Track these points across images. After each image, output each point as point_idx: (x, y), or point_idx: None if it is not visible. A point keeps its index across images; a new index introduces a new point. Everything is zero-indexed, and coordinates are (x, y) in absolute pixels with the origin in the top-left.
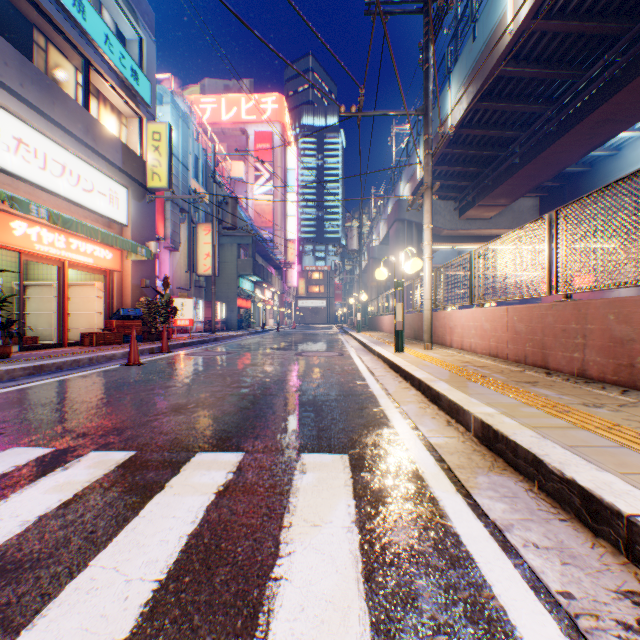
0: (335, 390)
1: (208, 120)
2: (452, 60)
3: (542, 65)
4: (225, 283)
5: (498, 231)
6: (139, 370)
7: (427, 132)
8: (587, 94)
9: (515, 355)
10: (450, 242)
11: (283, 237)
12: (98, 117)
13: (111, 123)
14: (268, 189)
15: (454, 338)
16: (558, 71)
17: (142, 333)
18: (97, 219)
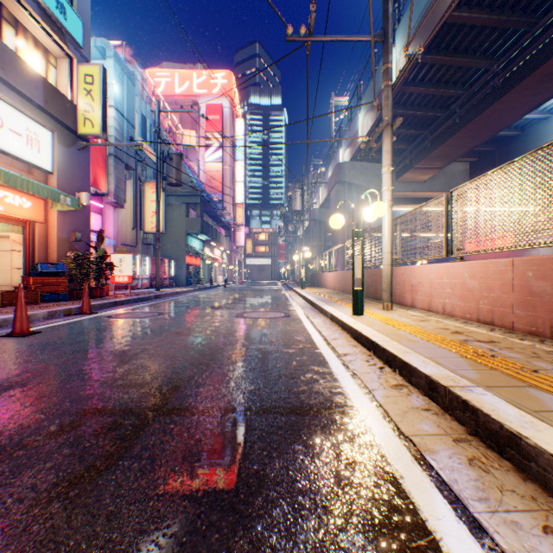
0: (285, 393)
1: (162, 92)
2: (397, 16)
3: (495, 12)
4: (174, 241)
5: (431, 193)
6: (15, 345)
7: (387, 60)
8: (542, 42)
9: (530, 325)
10: None
11: (232, 201)
12: (14, 48)
13: (33, 59)
14: (218, 157)
15: (418, 297)
16: (511, 18)
17: (67, 291)
18: (12, 162)
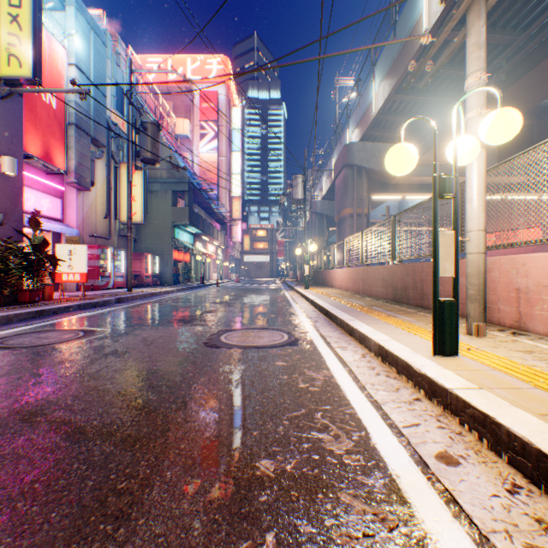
0: None
1: (154, 79)
2: None
3: None
4: (159, 234)
5: None
6: None
7: None
8: None
9: None
10: (401, 191)
11: (228, 194)
12: None
13: None
14: (213, 147)
15: (540, 313)
16: None
17: None
18: None
